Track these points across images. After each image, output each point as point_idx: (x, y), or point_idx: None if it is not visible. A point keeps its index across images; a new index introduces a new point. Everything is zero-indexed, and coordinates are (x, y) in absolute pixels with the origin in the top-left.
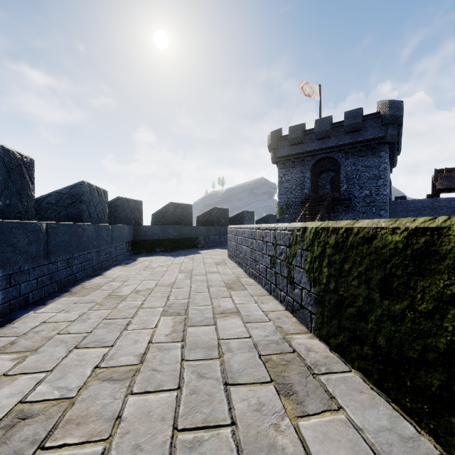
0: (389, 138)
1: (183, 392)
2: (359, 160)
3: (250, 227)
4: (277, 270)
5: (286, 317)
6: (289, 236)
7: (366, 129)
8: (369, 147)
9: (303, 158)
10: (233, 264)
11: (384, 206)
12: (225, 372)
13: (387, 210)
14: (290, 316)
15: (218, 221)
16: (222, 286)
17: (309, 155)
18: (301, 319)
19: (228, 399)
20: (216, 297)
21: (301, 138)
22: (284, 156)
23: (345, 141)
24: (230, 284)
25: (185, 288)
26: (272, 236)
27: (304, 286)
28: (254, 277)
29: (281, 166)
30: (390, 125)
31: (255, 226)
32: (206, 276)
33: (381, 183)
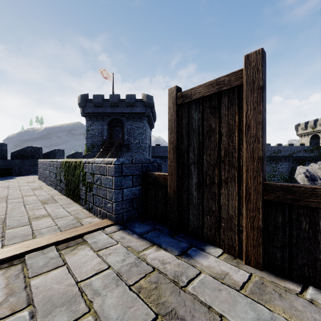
0: (147, 114)
1: (8, 208)
2: (134, 123)
3: (49, 160)
4: (57, 178)
5: (57, 194)
6: (60, 164)
7: (137, 106)
8: (138, 117)
9: (103, 117)
10: (40, 182)
11: (145, 149)
12: (25, 205)
13: (146, 151)
14: (60, 194)
15: (32, 156)
16: (29, 190)
17: (106, 115)
18: (63, 193)
19: (25, 207)
20: (25, 193)
21: (101, 104)
22: (90, 113)
23: (127, 111)
24: (35, 189)
25: (4, 193)
26: (56, 164)
27: (63, 181)
28: (50, 185)
29: (88, 119)
30: (147, 107)
31: (51, 160)
32: (19, 188)
33: (144, 137)
